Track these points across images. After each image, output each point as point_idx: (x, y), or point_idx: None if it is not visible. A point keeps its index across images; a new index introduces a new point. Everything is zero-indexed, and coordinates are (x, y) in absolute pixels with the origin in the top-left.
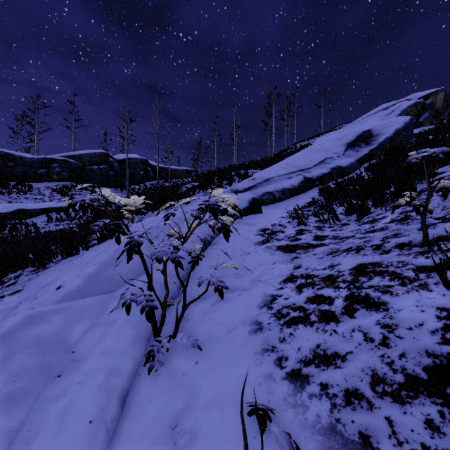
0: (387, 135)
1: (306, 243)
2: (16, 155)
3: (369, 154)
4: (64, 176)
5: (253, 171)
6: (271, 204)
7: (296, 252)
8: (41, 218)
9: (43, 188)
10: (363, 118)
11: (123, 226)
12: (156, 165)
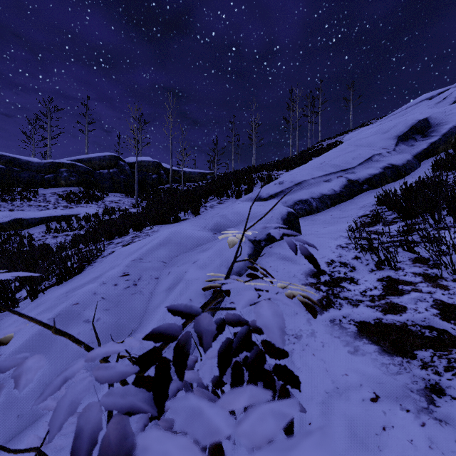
0: (453, 124)
1: (429, 327)
2: (23, 160)
3: (429, 148)
4: (72, 181)
5: (277, 172)
6: (306, 217)
7: (418, 359)
8: (40, 228)
9: (49, 194)
10: (402, 110)
11: (104, 252)
12: (169, 168)
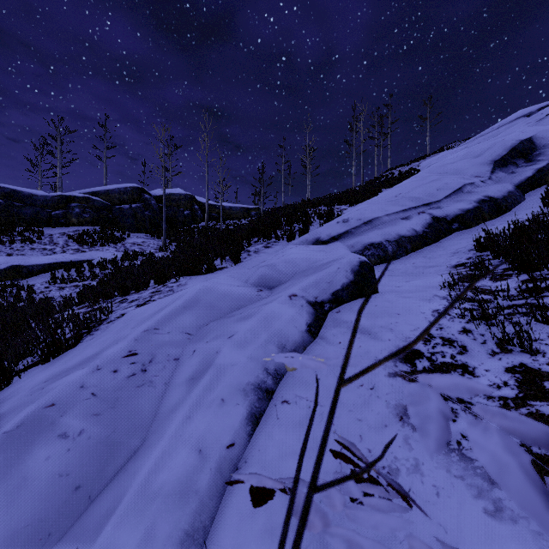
0: None
1: None
2: (25, 193)
3: (536, 176)
4: (85, 218)
5: (339, 207)
6: (379, 265)
7: None
8: (44, 277)
9: (57, 234)
10: (493, 130)
11: (111, 315)
12: (205, 202)
